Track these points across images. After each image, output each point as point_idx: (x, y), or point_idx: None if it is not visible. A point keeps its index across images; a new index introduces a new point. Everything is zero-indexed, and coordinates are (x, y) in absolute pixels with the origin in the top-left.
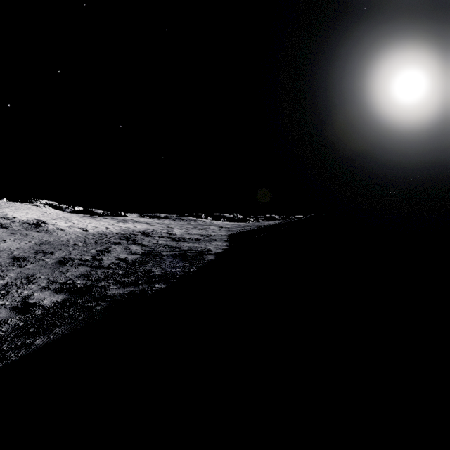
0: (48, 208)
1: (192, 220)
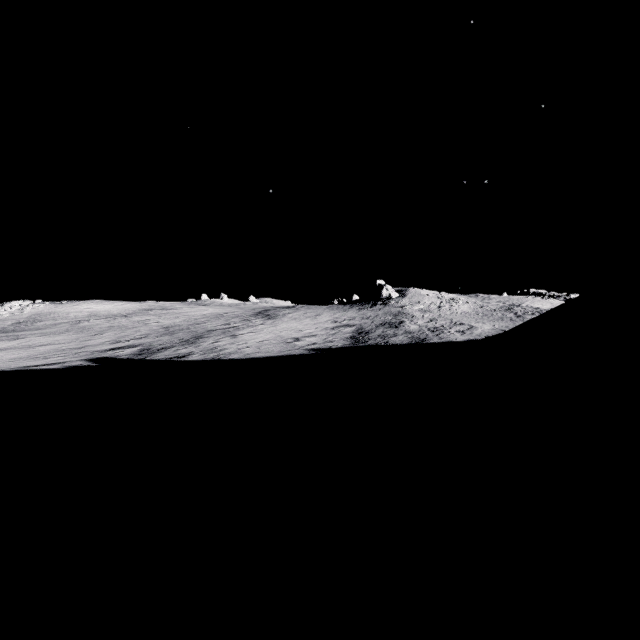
0: (552, 300)
1: None
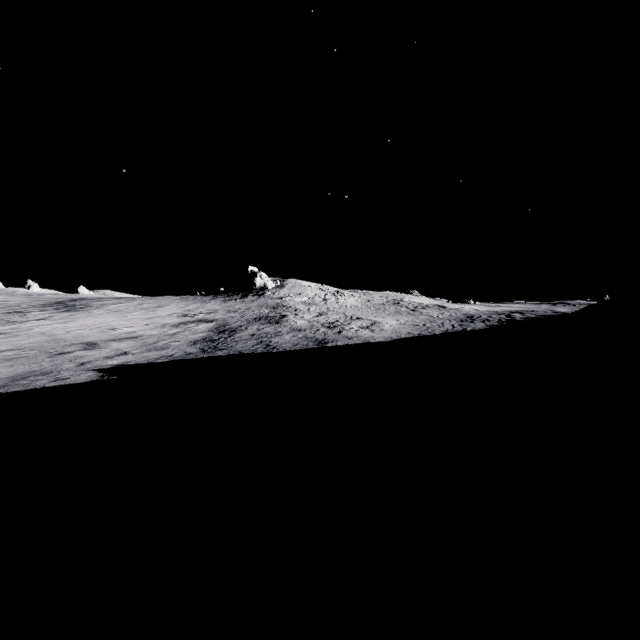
0: (423, 297)
1: (584, 304)
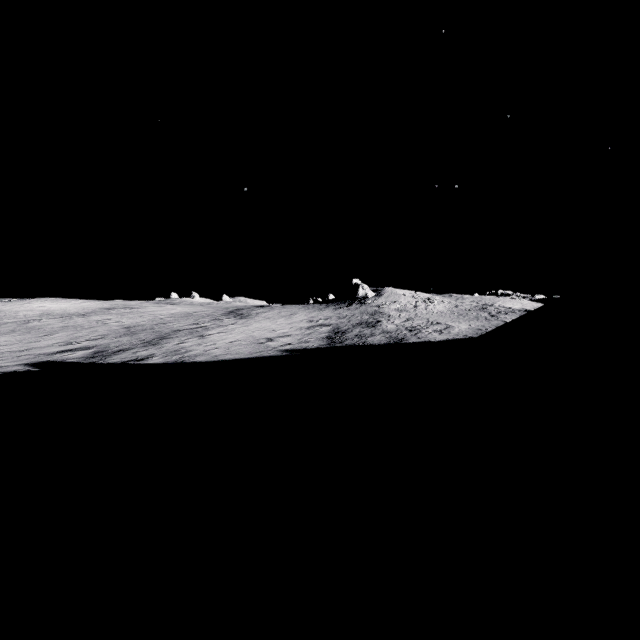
0: (522, 300)
1: None
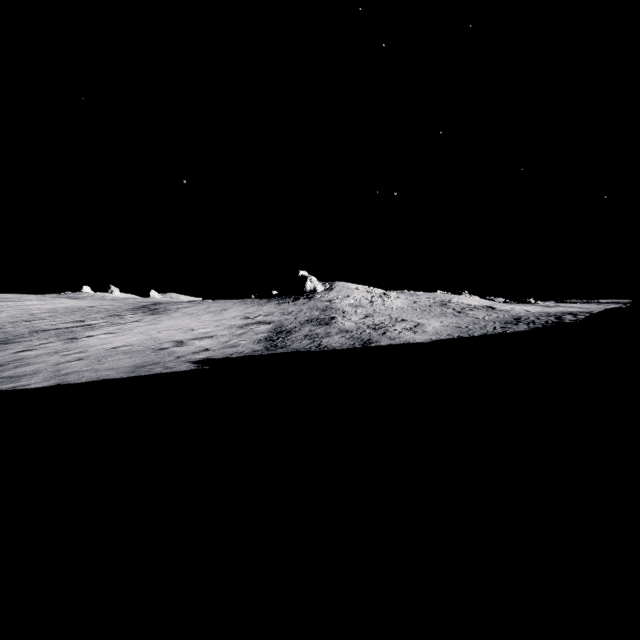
0: (473, 297)
1: None
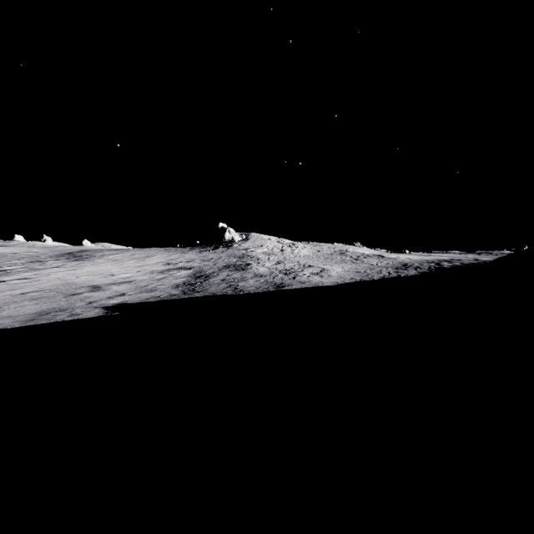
0: (365, 248)
1: (505, 253)
